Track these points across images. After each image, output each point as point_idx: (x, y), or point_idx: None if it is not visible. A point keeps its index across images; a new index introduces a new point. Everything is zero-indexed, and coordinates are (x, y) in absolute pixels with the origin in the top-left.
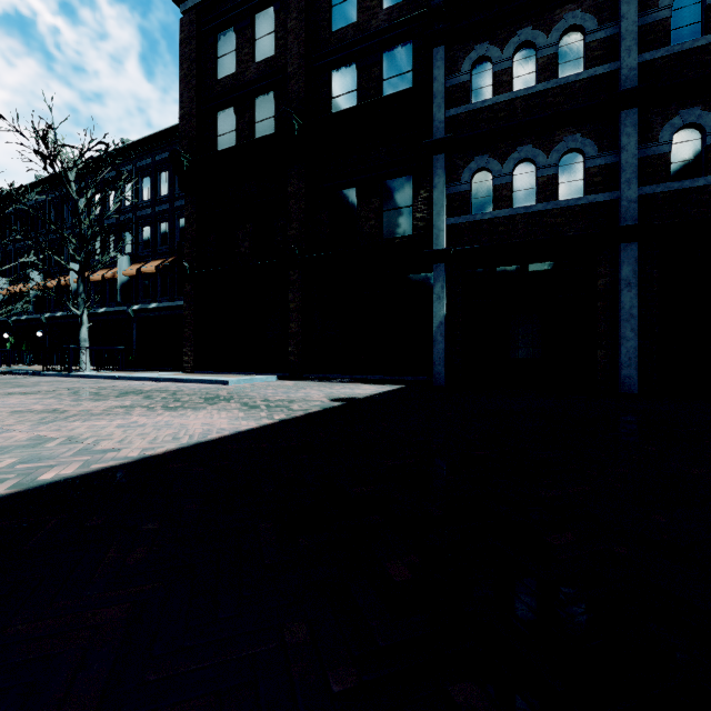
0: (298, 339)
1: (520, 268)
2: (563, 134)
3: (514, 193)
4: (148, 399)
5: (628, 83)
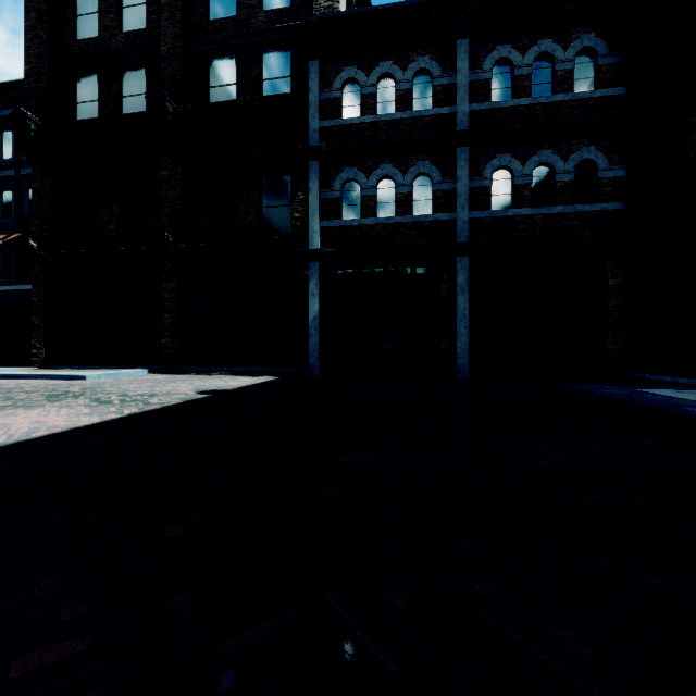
0: (173, 331)
1: (383, 271)
2: (416, 160)
3: (378, 205)
4: None
5: (462, 126)
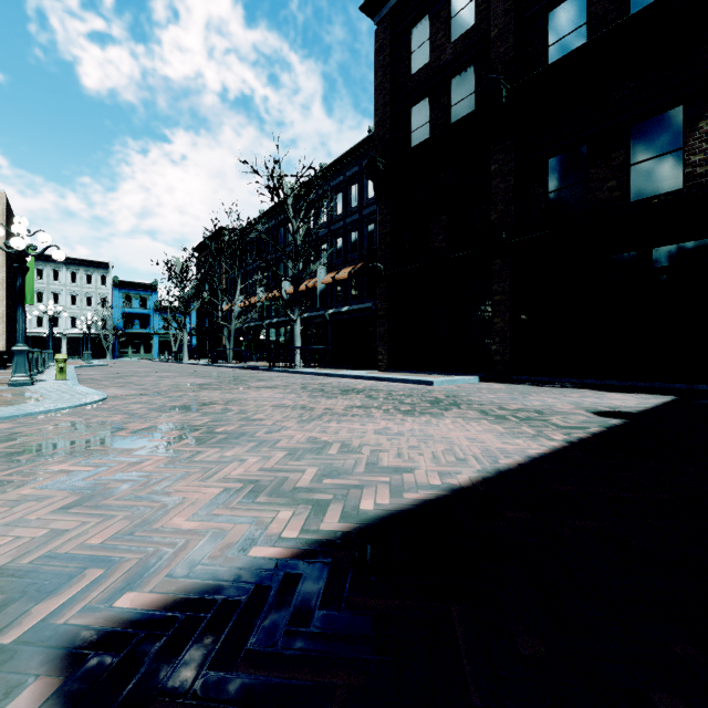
0: (504, 336)
1: None
2: None
3: None
4: (371, 399)
5: None
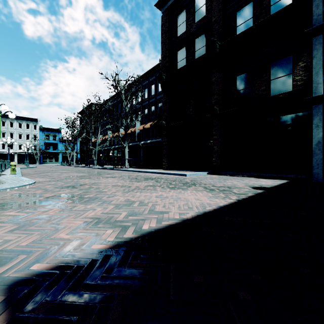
0: (218, 154)
1: None
2: None
3: None
4: (157, 182)
5: None
